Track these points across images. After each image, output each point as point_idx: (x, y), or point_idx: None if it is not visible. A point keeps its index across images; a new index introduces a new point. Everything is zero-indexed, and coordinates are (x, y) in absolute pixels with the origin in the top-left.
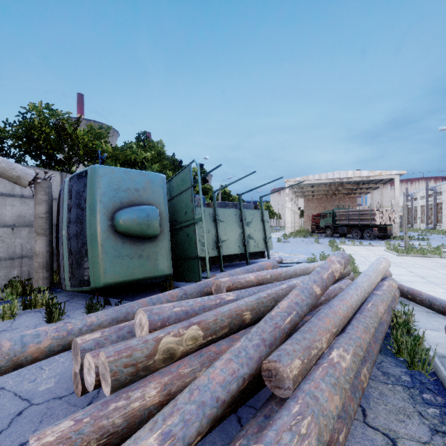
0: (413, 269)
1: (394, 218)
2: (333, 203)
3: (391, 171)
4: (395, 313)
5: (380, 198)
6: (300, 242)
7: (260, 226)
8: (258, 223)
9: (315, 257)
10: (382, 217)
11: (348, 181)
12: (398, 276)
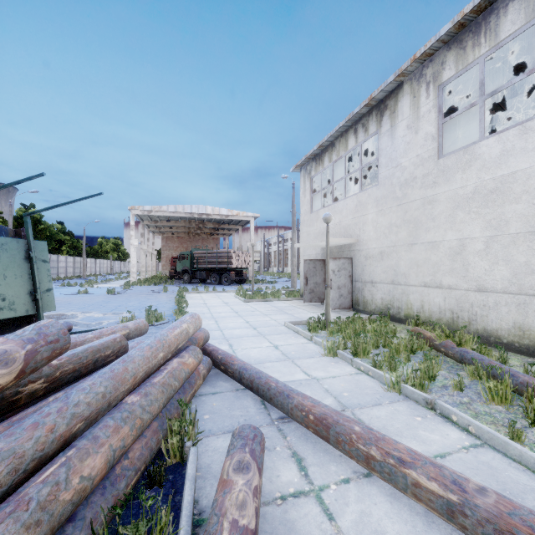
0: (251, 317)
1: (249, 261)
2: (196, 243)
3: (247, 213)
4: (182, 416)
5: (240, 241)
6: (144, 292)
7: (22, 268)
8: (18, 263)
9: (133, 316)
10: (239, 260)
11: (210, 219)
12: (232, 330)
